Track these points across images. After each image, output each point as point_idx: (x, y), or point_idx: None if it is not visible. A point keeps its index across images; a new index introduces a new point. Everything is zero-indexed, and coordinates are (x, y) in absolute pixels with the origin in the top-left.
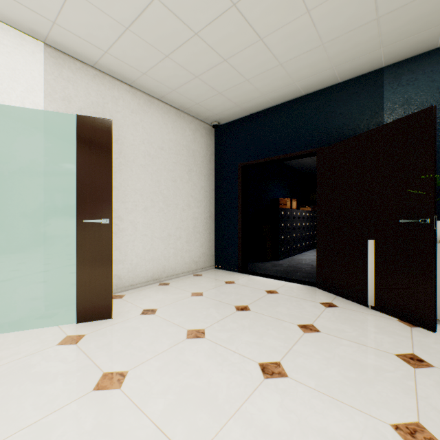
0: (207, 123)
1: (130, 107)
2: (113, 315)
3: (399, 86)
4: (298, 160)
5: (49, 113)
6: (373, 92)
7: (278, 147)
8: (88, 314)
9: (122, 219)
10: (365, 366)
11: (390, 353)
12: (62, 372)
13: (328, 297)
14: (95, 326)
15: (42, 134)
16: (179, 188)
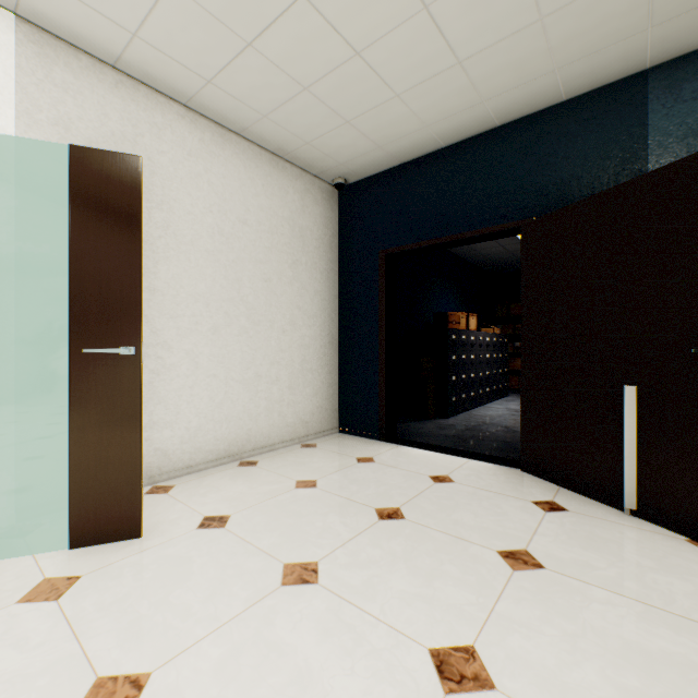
0: (325, 181)
1: (186, 145)
2: (144, 529)
3: (678, 103)
4: (478, 249)
5: (26, 147)
6: (627, 116)
7: (450, 220)
8: (93, 531)
9: (171, 348)
10: (654, 656)
11: (696, 620)
12: (8, 678)
13: (546, 489)
14: (106, 556)
15: (11, 186)
16: (275, 293)
